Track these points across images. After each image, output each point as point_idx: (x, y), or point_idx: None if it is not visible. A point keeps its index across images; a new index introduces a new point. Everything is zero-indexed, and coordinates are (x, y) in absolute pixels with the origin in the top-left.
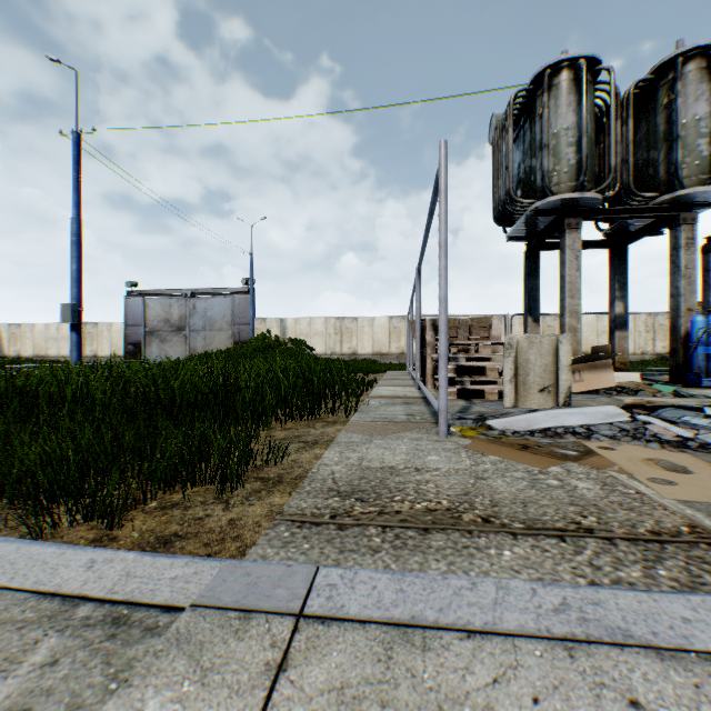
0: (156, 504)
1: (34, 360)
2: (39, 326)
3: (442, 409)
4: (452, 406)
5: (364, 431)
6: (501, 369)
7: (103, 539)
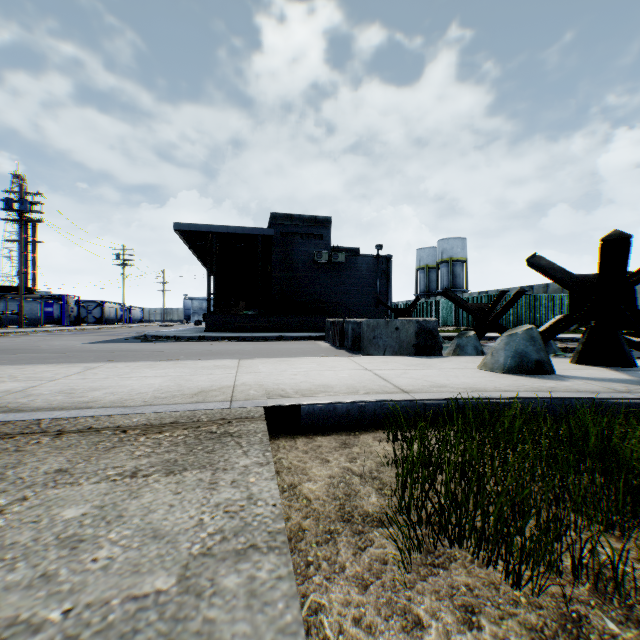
0: None
1: None
2: None
3: None
4: None
5: None
6: None
7: (385, 439)
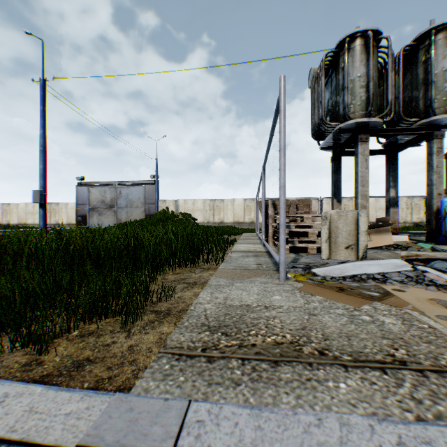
0: (77, 333)
1: (18, 226)
2: (21, 204)
3: (282, 262)
4: (287, 257)
5: (228, 276)
6: (317, 232)
7: (32, 363)
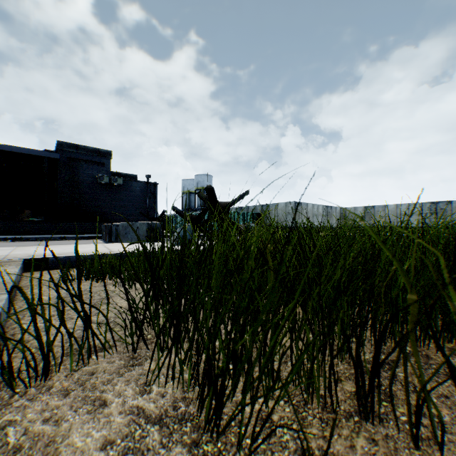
0: None
1: None
2: None
3: None
4: None
5: None
6: None
7: None
